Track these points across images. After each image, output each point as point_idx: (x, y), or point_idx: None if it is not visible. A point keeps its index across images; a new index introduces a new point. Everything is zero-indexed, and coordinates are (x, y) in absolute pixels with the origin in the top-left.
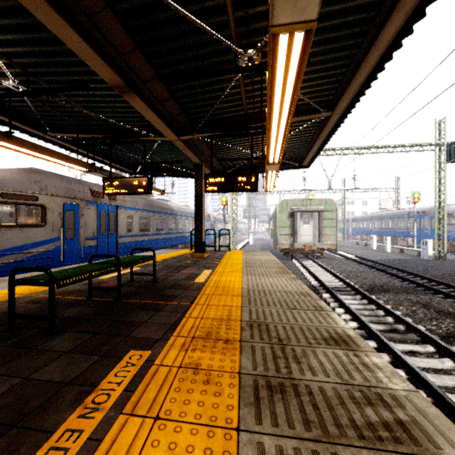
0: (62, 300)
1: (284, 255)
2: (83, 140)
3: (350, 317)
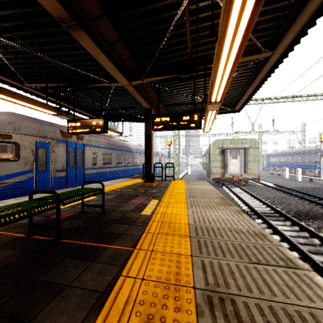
0: (0, 237)
1: (215, 183)
2: (51, 88)
3: (288, 246)
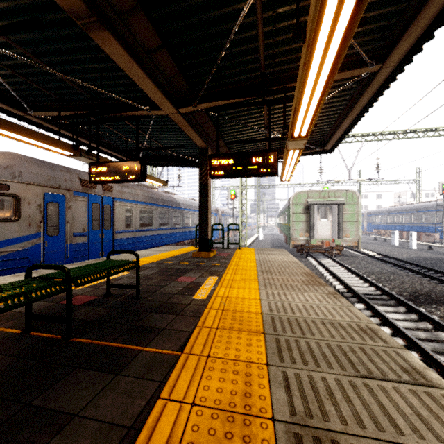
0: None
1: (297, 252)
2: (65, 117)
3: (404, 342)
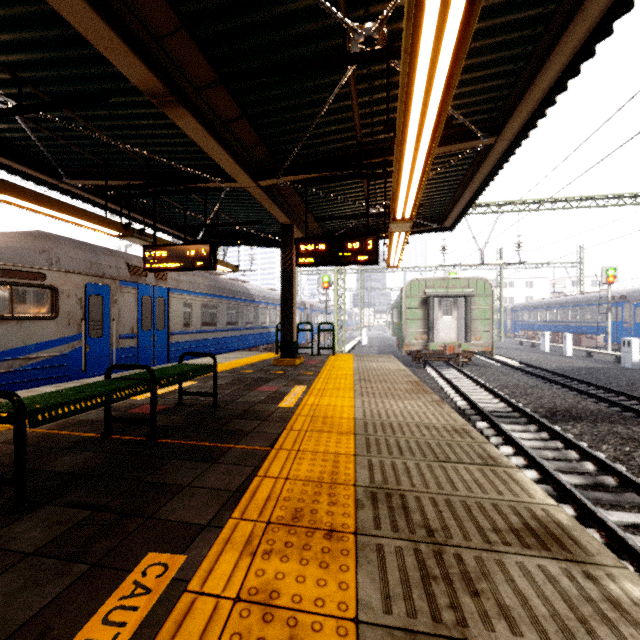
0: (62, 438)
1: (413, 361)
2: (114, 189)
3: (525, 461)
